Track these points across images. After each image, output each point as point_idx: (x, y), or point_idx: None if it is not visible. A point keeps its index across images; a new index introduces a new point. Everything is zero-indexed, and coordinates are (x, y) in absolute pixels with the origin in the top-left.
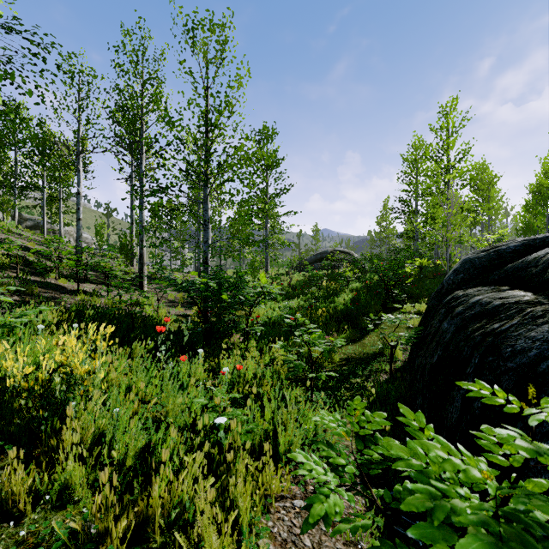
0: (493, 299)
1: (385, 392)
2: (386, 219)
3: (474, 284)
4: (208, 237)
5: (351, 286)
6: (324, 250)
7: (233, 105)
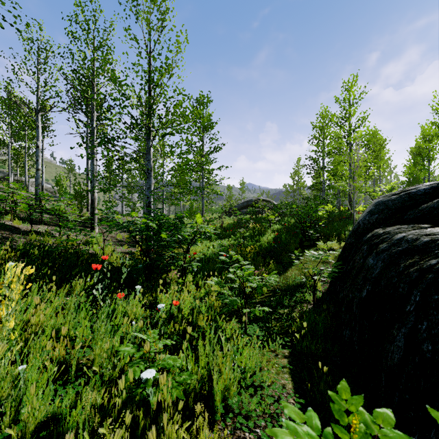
0: (420, 236)
1: (313, 324)
2: (298, 174)
3: (391, 223)
4: (150, 183)
5: (273, 227)
6: (250, 199)
7: (173, 68)
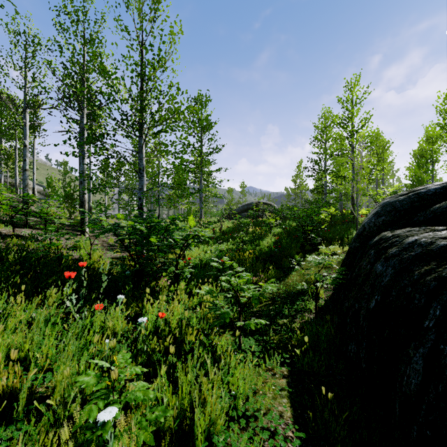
0: (435, 239)
1: (315, 337)
2: (300, 177)
3: (400, 225)
4: (142, 184)
5: (273, 231)
6: (250, 202)
7: (166, 60)
